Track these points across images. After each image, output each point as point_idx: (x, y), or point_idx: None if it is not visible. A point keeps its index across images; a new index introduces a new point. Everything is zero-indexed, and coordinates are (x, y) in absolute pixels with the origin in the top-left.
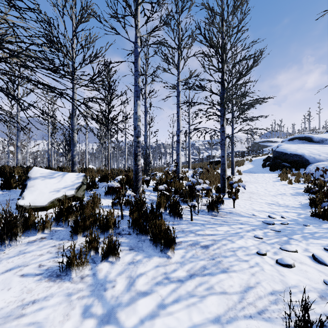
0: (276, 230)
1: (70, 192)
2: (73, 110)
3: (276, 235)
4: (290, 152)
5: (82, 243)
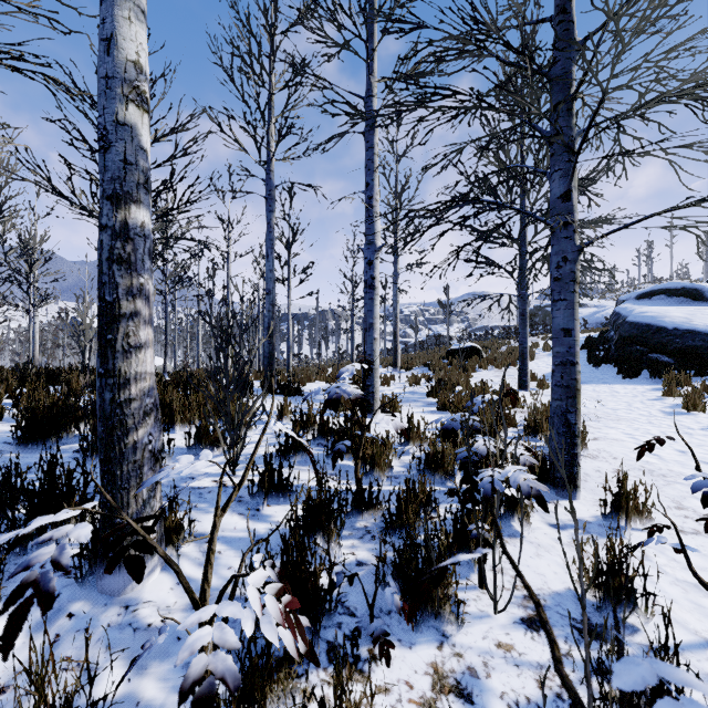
0: None
1: None
2: None
3: None
4: (673, 326)
5: None
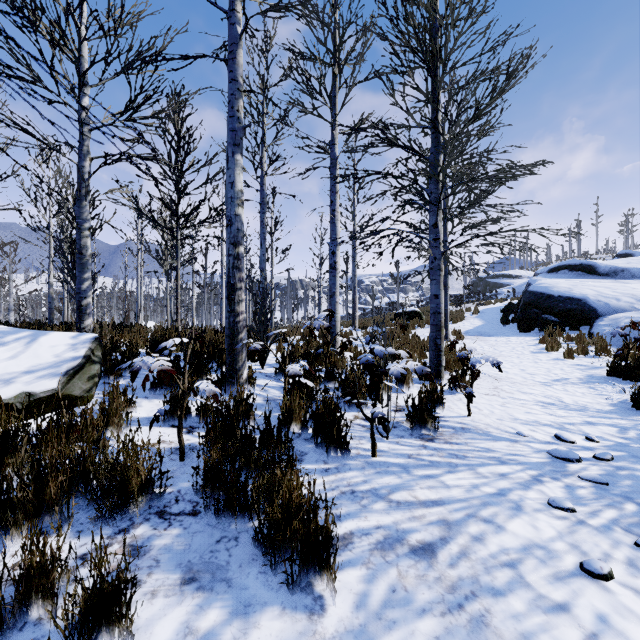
0: (596, 481)
1: (46, 384)
2: (81, 183)
3: (603, 496)
4: (558, 294)
5: (16, 566)
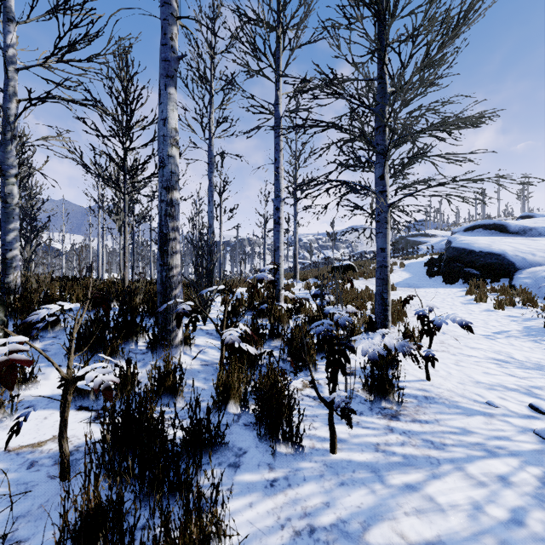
0: None
1: None
2: (6, 126)
3: None
4: (479, 250)
5: None
